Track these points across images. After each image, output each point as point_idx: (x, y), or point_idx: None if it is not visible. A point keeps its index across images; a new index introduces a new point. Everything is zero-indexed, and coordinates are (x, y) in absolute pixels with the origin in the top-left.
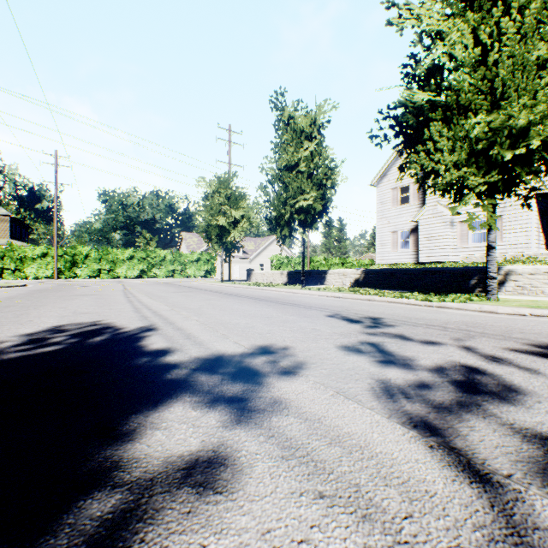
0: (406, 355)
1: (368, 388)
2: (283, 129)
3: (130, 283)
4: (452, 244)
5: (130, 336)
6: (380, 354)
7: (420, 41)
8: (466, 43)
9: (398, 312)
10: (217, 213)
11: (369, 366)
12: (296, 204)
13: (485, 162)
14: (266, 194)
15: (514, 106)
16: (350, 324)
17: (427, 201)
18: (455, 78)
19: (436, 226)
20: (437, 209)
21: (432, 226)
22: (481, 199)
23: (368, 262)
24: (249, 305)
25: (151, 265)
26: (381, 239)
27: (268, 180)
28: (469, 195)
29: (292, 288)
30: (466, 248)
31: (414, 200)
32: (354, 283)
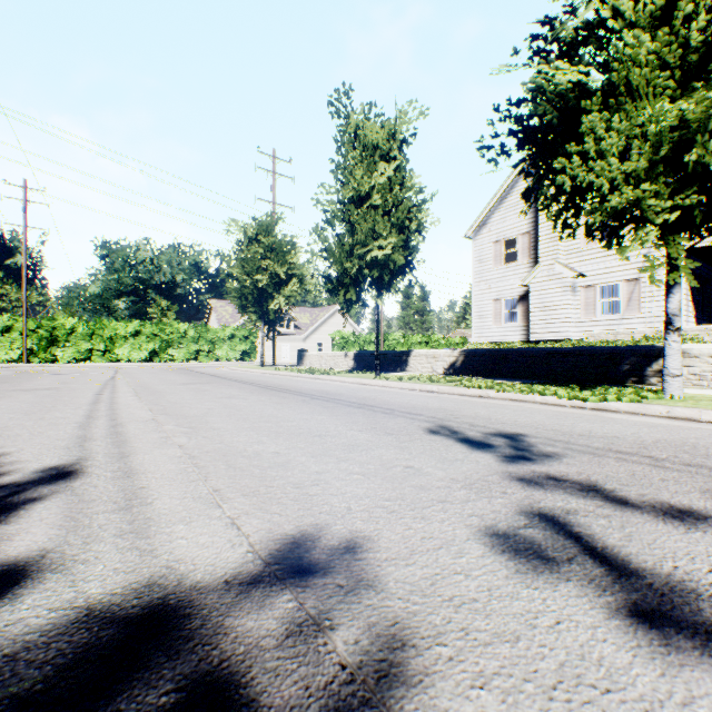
0: (673, 575)
1: None
2: (349, 142)
3: (129, 370)
4: (574, 316)
5: None
6: (604, 572)
7: None
8: None
9: (541, 421)
10: (256, 270)
11: (616, 648)
12: (367, 254)
13: (675, 175)
14: (324, 240)
15: None
16: (475, 453)
17: (541, 259)
18: (624, 40)
19: (553, 292)
20: (555, 269)
21: (548, 292)
22: (666, 236)
23: (459, 340)
24: (292, 407)
25: (166, 343)
26: (479, 309)
27: (326, 219)
28: (648, 230)
29: (361, 378)
30: (592, 322)
31: (524, 258)
32: (448, 370)
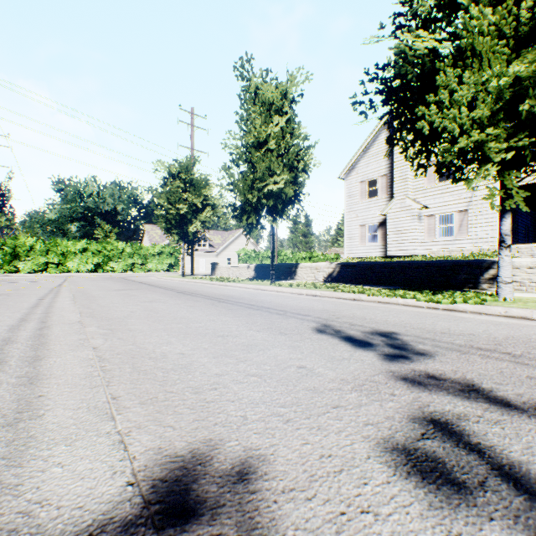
0: None
1: None
2: (250, 98)
3: (76, 279)
4: (420, 238)
5: None
6: (526, 505)
7: None
8: None
9: (407, 321)
10: (178, 201)
11: None
12: (265, 187)
13: (511, 122)
14: (230, 176)
15: None
16: (358, 352)
17: (396, 195)
18: (471, 14)
19: (404, 220)
20: (406, 202)
21: (401, 220)
22: (503, 171)
23: (334, 256)
24: (202, 310)
25: (108, 258)
26: (349, 232)
27: (232, 159)
28: (489, 166)
29: (260, 285)
30: (433, 242)
31: (383, 194)
32: (327, 278)
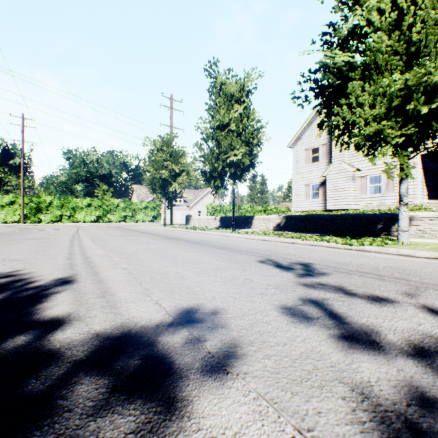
0: (364, 323)
1: (347, 413)
2: (216, 93)
3: (85, 227)
4: (354, 195)
5: (35, 293)
6: (332, 322)
7: (339, 11)
8: (383, 7)
9: (324, 257)
10: (161, 168)
11: (327, 347)
12: (227, 158)
13: (402, 116)
14: (201, 150)
15: (432, 62)
16: (283, 272)
17: (334, 160)
18: (373, 39)
19: (341, 180)
20: (342, 166)
21: (338, 180)
22: (397, 151)
23: (285, 209)
24: (183, 249)
25: (106, 211)
26: (296, 190)
27: (203, 138)
28: (387, 147)
29: (224, 232)
30: (365, 198)
31: (323, 159)
32: (276, 227)
